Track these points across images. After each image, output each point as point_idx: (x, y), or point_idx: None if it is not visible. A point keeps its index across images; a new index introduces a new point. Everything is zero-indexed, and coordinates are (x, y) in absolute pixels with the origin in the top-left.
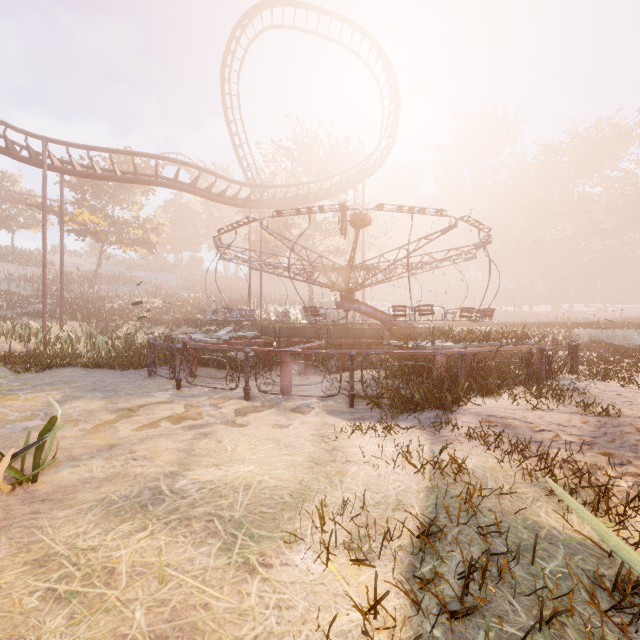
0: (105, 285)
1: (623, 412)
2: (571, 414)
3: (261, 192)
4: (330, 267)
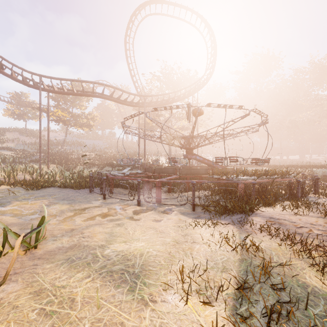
0: (68, 146)
1: None
2: (317, 218)
3: (145, 99)
4: (180, 136)
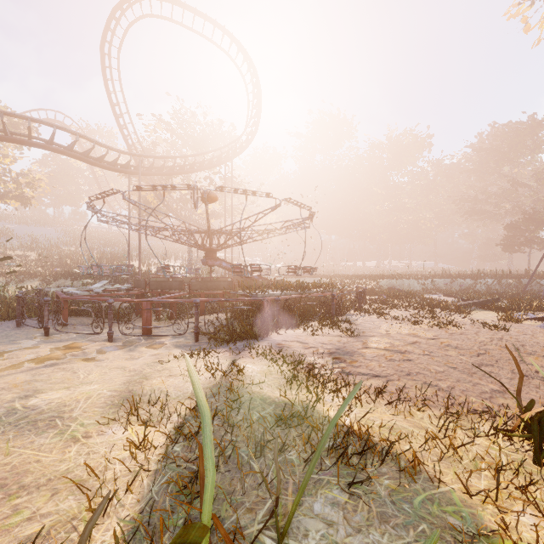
0: None
1: (365, 333)
2: (335, 336)
3: (140, 160)
4: (197, 231)
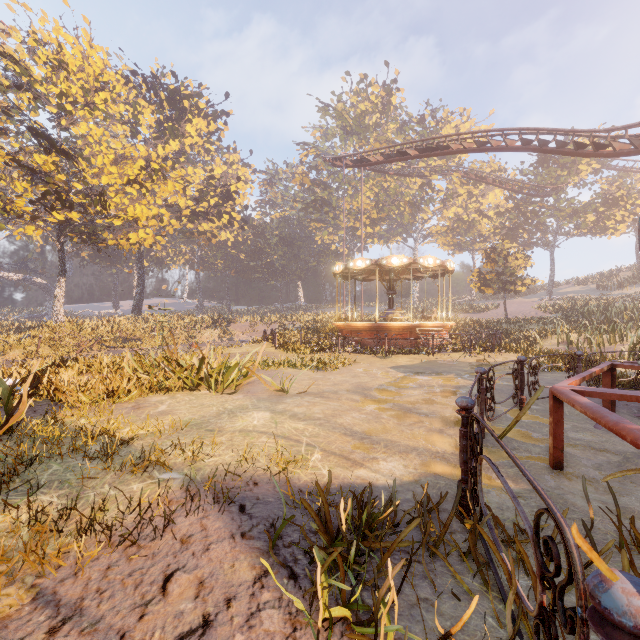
0: None
1: None
2: None
3: None
4: None
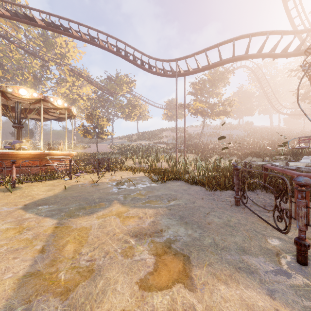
0: (205, 138)
1: None
2: None
3: None
4: None
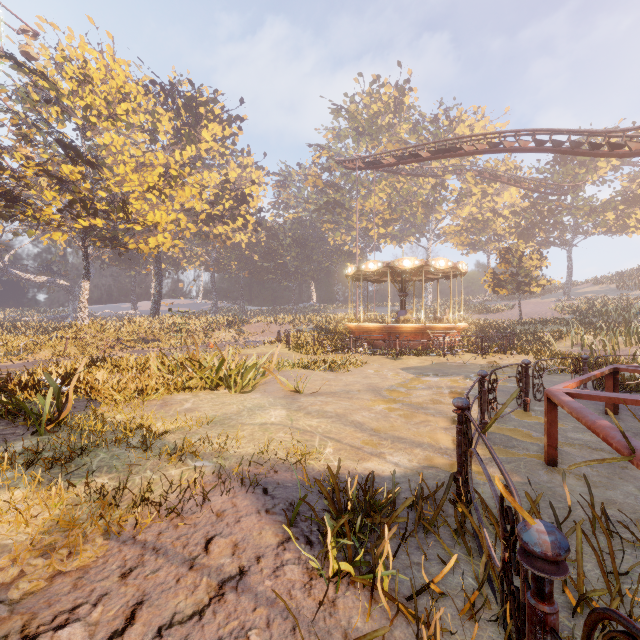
0: None
1: None
2: None
3: None
4: None
